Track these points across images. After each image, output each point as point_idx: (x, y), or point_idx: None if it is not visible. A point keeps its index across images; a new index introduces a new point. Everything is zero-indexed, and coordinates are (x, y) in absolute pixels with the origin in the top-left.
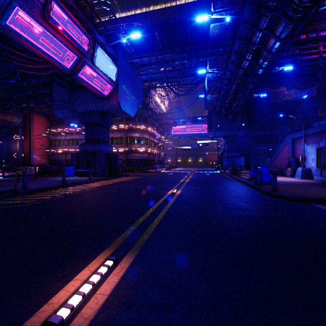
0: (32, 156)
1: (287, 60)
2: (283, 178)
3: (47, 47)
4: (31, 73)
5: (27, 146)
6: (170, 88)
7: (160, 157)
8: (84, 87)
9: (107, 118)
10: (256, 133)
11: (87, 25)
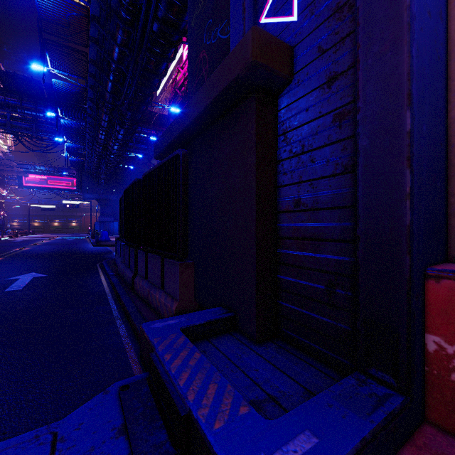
0: None
1: (143, 147)
2: None
3: None
4: None
5: None
6: (18, 139)
7: None
8: None
9: None
10: None
11: None
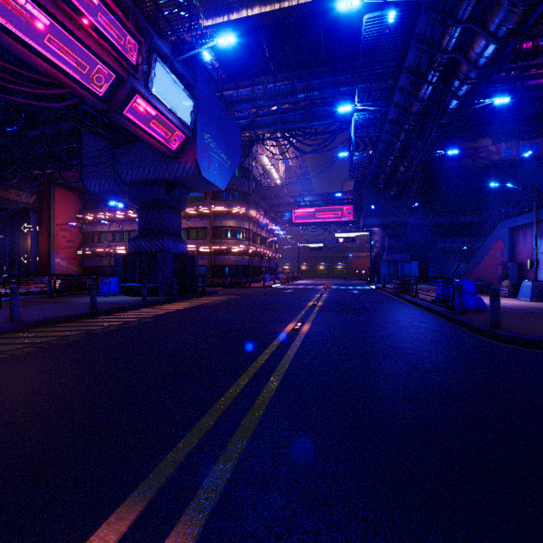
0: (53, 259)
1: (498, 87)
2: None
3: (59, 55)
4: (29, 102)
5: (44, 244)
6: (288, 140)
7: (271, 261)
8: (134, 135)
9: (178, 193)
10: (439, 219)
11: (138, 19)
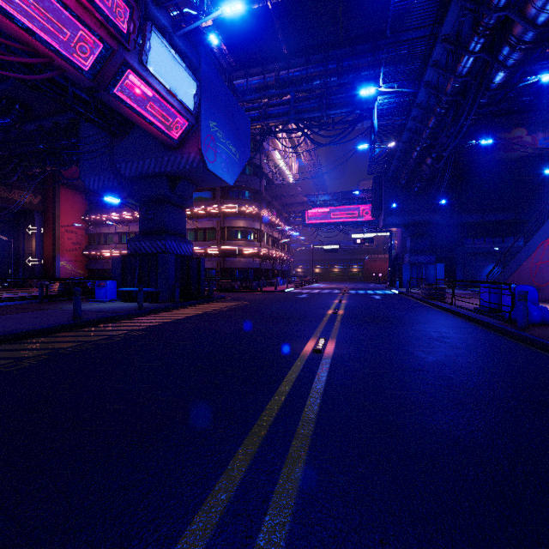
0: (57, 262)
1: (544, 64)
2: None
3: (29, 15)
4: None
5: (49, 246)
6: (303, 132)
7: (284, 264)
8: (130, 122)
9: (181, 189)
10: (468, 217)
11: None
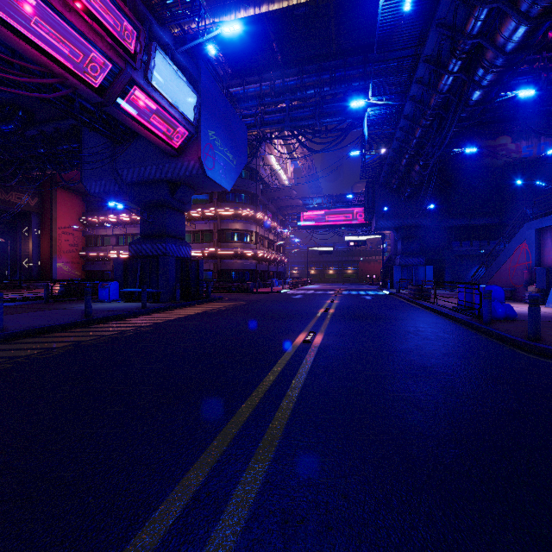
0: (55, 264)
1: (522, 80)
2: (522, 305)
3: (48, 41)
4: (15, 92)
5: (46, 248)
6: (297, 139)
7: (279, 265)
8: (134, 132)
9: (181, 194)
10: (456, 221)
11: (136, 5)
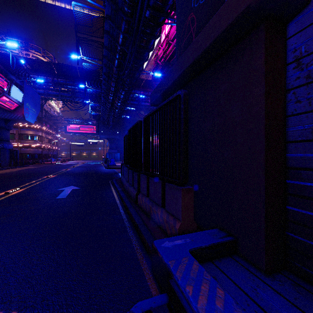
0: None
1: (135, 103)
2: None
3: None
4: None
5: None
6: (64, 103)
7: (54, 151)
8: None
9: (10, 123)
10: None
11: (5, 72)
